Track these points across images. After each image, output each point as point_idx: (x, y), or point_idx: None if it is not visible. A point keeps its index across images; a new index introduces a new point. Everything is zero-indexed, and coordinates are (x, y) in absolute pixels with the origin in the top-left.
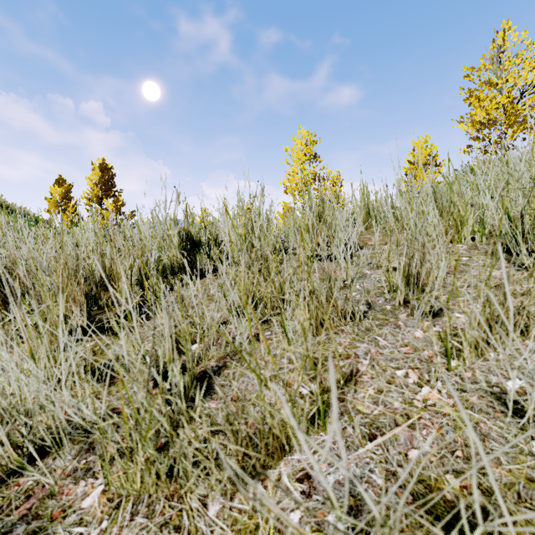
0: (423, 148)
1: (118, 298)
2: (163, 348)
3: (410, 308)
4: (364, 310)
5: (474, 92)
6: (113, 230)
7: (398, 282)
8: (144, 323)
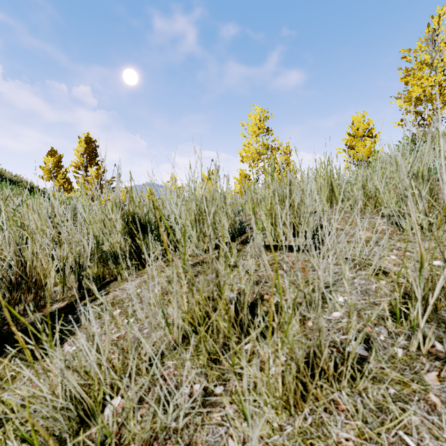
0: (361, 122)
1: (46, 298)
2: (57, 423)
3: (444, 369)
4: (362, 354)
5: (411, 71)
6: (65, 206)
7: (419, 320)
8: (66, 339)
